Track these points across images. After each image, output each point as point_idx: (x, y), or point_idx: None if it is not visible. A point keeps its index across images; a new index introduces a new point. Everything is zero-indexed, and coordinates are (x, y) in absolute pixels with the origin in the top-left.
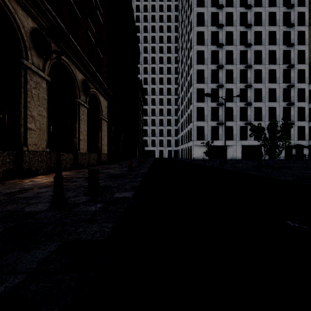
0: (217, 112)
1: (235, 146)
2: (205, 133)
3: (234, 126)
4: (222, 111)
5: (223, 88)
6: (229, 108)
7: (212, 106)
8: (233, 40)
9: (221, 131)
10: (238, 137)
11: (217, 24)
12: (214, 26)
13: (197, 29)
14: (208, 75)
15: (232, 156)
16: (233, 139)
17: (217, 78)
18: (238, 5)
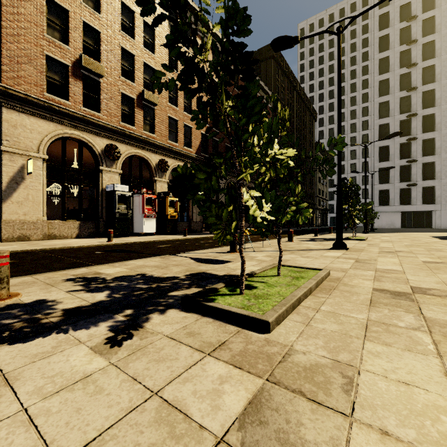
0: (410, 170)
1: (438, 211)
2: (390, 198)
3: (438, 185)
4: (416, 169)
5: (418, 140)
6: (429, 163)
7: (401, 164)
8: (435, 76)
9: (415, 193)
10: (445, 199)
11: (409, 63)
12: (403, 67)
13: (379, 79)
14: (394, 128)
15: (434, 224)
16: (436, 202)
17: (410, 129)
18: (445, 27)
